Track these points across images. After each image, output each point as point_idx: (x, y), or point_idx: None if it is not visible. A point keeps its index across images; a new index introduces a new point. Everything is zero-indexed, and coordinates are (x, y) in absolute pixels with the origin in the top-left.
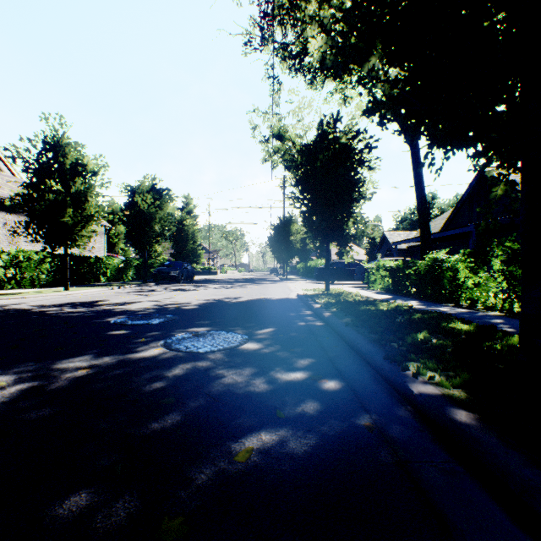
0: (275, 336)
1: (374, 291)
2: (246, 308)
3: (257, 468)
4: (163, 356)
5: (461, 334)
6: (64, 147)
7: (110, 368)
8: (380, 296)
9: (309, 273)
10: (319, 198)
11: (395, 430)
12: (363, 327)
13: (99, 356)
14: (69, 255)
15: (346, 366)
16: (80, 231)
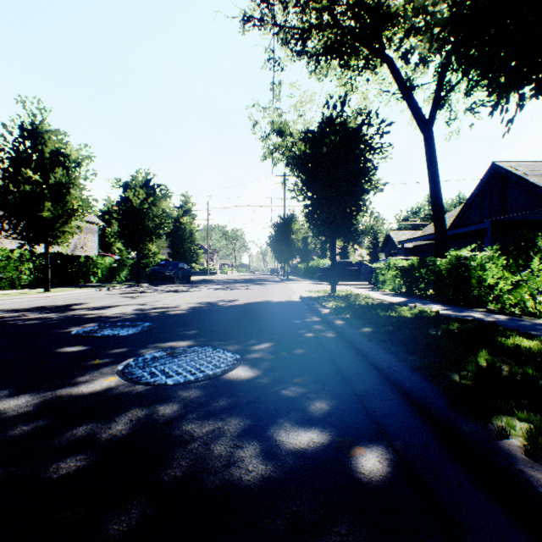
0: (277, 355)
1: (385, 292)
2: (242, 313)
3: None
4: (111, 392)
5: (535, 356)
6: (44, 134)
7: (16, 419)
8: (394, 298)
9: (311, 273)
10: (326, 188)
11: None
12: (391, 343)
13: (16, 393)
14: (55, 254)
15: (386, 414)
16: (62, 226)
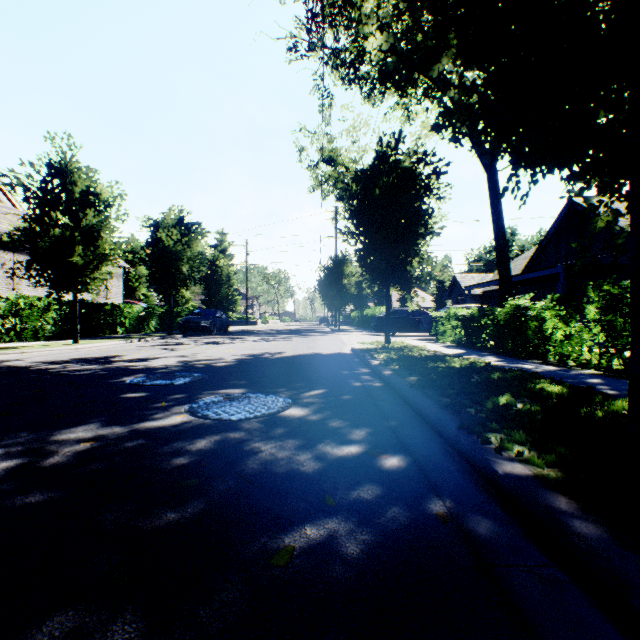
0: (325, 400)
1: (444, 344)
2: (290, 365)
3: (299, 575)
4: (187, 424)
5: (551, 397)
6: (73, 172)
7: (120, 440)
8: (451, 350)
9: (366, 323)
10: (378, 233)
11: (475, 522)
12: (431, 389)
13: (108, 425)
14: (80, 302)
15: (411, 437)
16: (92, 272)
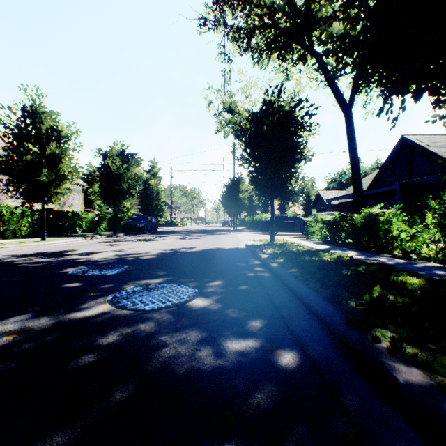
0: (226, 290)
1: (313, 241)
2: (199, 257)
3: None
4: (106, 315)
5: (415, 289)
6: (41, 115)
7: (41, 332)
8: (320, 246)
9: (255, 225)
10: (266, 159)
11: None
12: (312, 280)
13: (37, 315)
14: (49, 210)
15: (301, 329)
16: (55, 188)
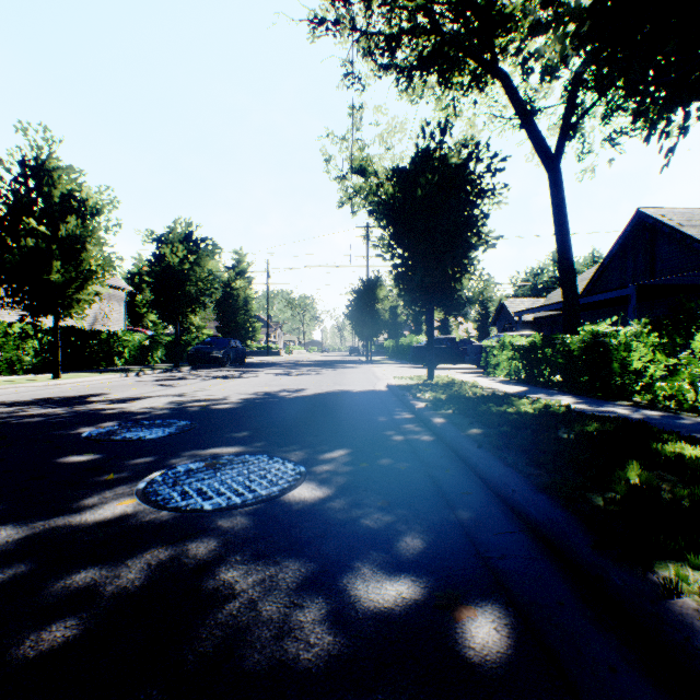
0: (354, 467)
1: (498, 379)
2: (310, 407)
3: None
4: (126, 522)
5: None
6: (52, 173)
7: None
8: (510, 387)
9: (402, 353)
10: (420, 243)
11: None
12: (509, 450)
13: None
14: (68, 329)
15: (503, 554)
16: (76, 293)
